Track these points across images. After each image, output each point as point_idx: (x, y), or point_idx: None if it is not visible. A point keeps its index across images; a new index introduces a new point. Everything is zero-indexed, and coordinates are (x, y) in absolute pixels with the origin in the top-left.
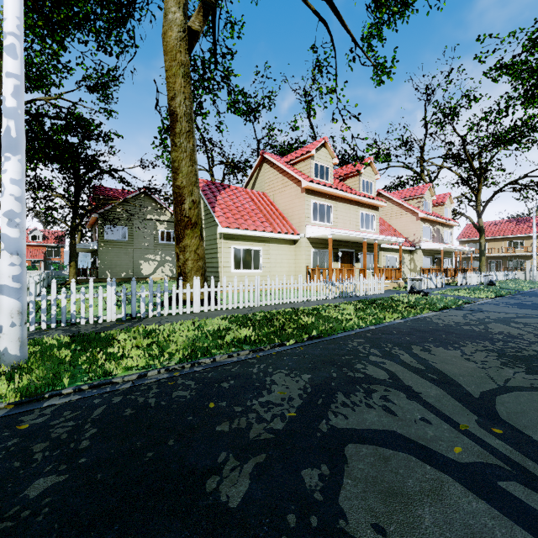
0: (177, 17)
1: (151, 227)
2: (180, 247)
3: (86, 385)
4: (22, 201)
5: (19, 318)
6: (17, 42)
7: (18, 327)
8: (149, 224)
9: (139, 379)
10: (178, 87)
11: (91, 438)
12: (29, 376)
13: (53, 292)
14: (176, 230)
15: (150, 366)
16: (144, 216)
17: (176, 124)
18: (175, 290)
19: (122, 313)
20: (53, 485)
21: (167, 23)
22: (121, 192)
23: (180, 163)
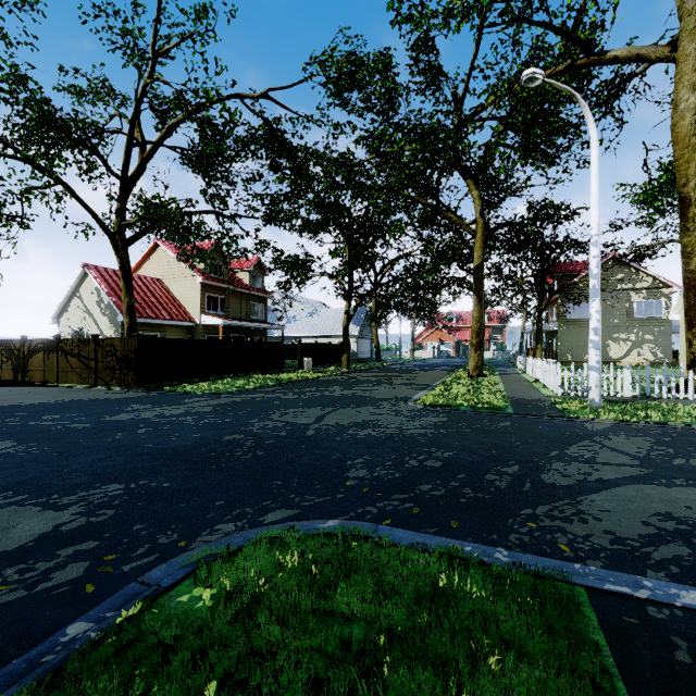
0: (691, 102)
1: (622, 299)
2: (692, 333)
3: (651, 422)
4: (599, 321)
5: (599, 383)
6: (597, 238)
7: (598, 388)
8: (618, 296)
9: (686, 427)
10: (692, 171)
11: (676, 435)
12: (612, 412)
13: (585, 371)
14: (687, 316)
15: (690, 423)
16: (611, 287)
17: (688, 209)
18: (691, 376)
19: (636, 391)
20: (671, 440)
21: (677, 115)
22: (582, 263)
23: (693, 247)
